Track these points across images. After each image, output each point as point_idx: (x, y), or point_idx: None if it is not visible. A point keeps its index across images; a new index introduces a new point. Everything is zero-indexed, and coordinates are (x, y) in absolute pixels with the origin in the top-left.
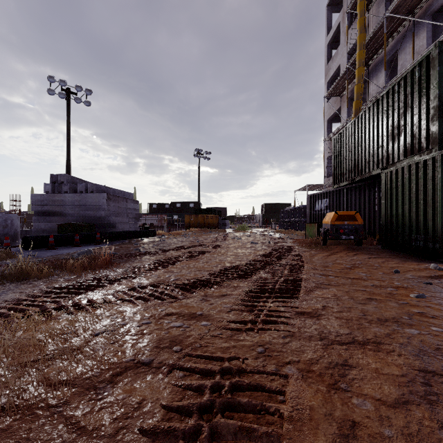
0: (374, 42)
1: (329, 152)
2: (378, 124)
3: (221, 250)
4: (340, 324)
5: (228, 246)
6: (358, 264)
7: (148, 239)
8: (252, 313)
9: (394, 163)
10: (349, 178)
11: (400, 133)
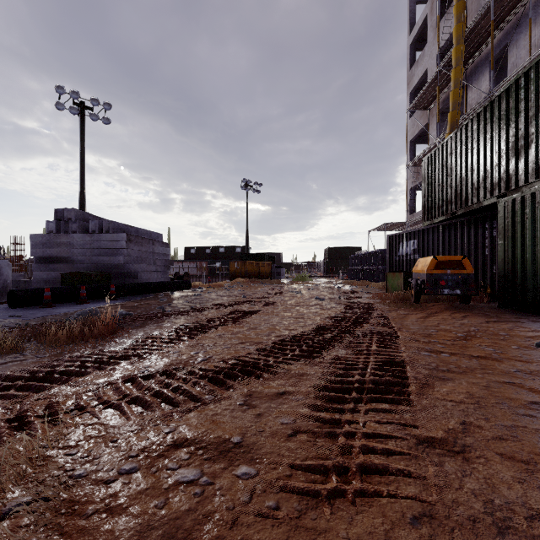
0: (475, 35)
1: (414, 181)
2: (492, 135)
3: (275, 308)
4: (518, 478)
5: (285, 303)
6: (474, 332)
7: (180, 292)
8: (336, 443)
9: (518, 187)
10: (447, 211)
11: (528, 144)
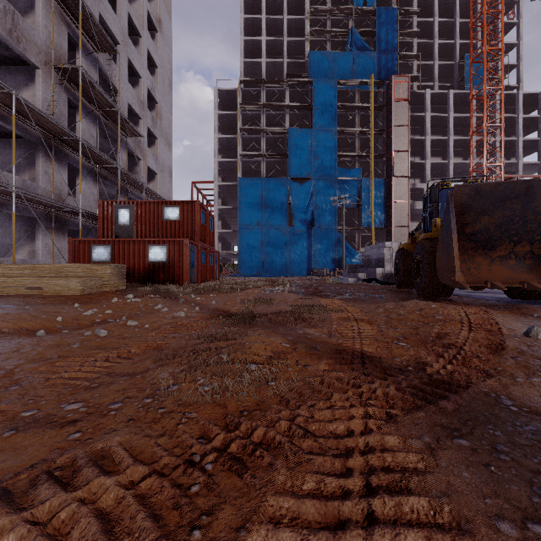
0: None
1: None
2: None
3: None
4: None
5: None
6: None
7: None
8: None
9: None
10: None
11: None
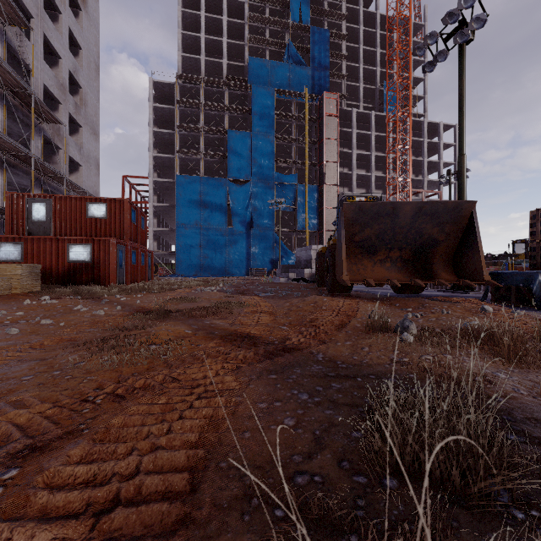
0: None
1: None
2: None
3: None
4: None
5: None
6: None
7: None
8: None
9: None
10: None
11: None
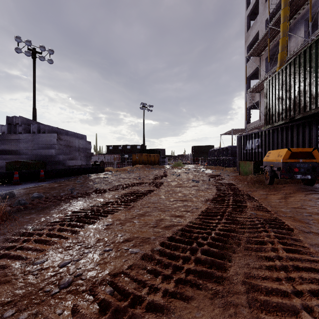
0: (295, 2)
1: (250, 102)
2: None
3: (162, 189)
4: None
5: (169, 184)
6: None
7: (95, 175)
8: None
9: None
10: (286, 117)
11: None
